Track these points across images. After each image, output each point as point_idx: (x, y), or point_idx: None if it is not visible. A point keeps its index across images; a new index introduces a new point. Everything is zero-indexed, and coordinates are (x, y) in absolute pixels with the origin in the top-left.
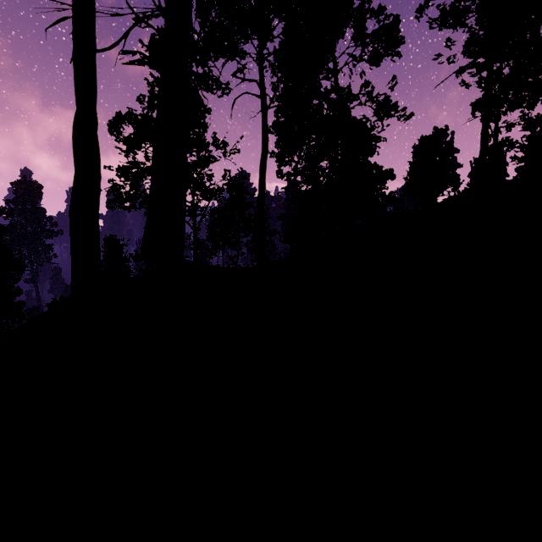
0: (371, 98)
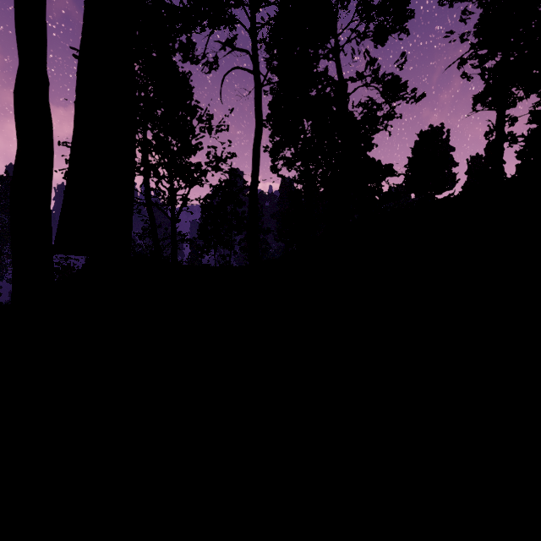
0: (376, 79)
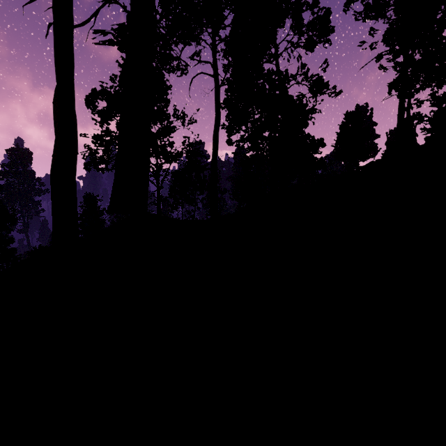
0: (306, 78)
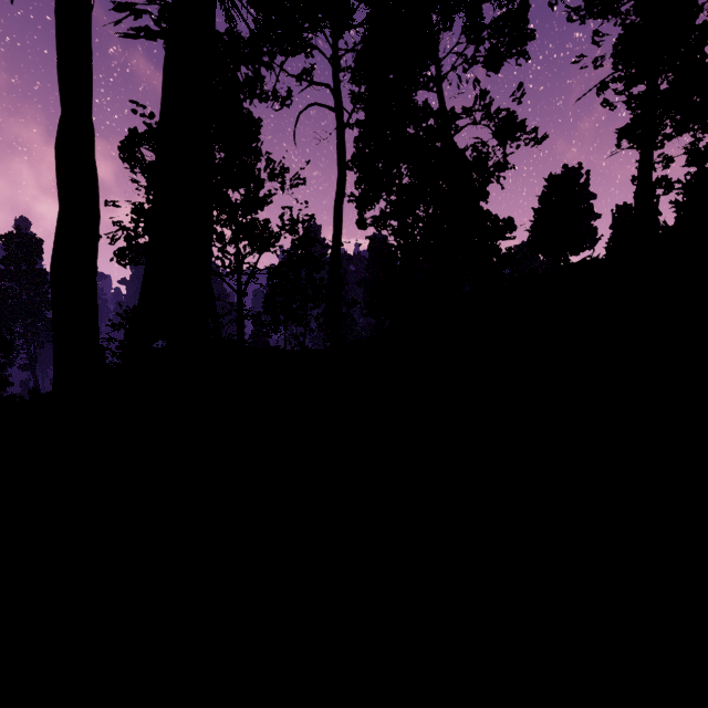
0: (488, 116)
